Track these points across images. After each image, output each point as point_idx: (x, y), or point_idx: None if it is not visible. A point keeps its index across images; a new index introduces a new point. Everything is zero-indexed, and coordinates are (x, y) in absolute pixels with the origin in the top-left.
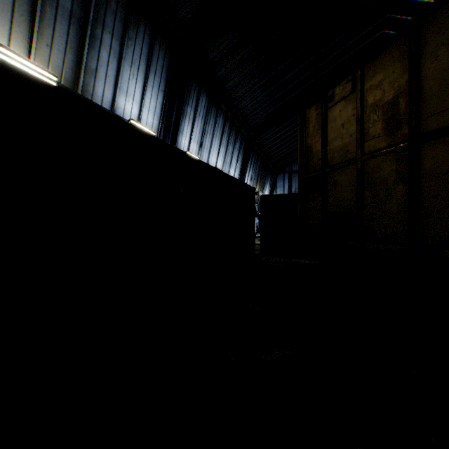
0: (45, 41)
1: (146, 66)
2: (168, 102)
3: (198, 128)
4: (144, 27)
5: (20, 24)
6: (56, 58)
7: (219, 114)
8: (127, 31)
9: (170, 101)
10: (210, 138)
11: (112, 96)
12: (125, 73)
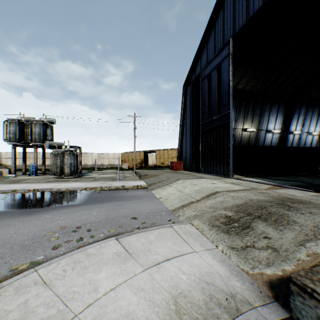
0: (253, 122)
1: (276, 112)
2: (285, 118)
3: (300, 119)
4: (276, 103)
5: (250, 122)
6: (255, 124)
7: (315, 108)
8: (271, 108)
9: (285, 117)
10: (309, 120)
11: (266, 125)
12: (270, 118)
